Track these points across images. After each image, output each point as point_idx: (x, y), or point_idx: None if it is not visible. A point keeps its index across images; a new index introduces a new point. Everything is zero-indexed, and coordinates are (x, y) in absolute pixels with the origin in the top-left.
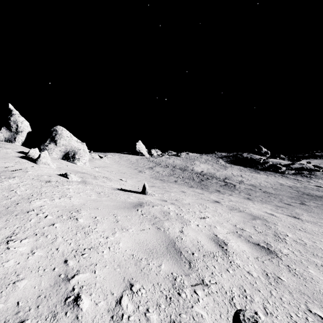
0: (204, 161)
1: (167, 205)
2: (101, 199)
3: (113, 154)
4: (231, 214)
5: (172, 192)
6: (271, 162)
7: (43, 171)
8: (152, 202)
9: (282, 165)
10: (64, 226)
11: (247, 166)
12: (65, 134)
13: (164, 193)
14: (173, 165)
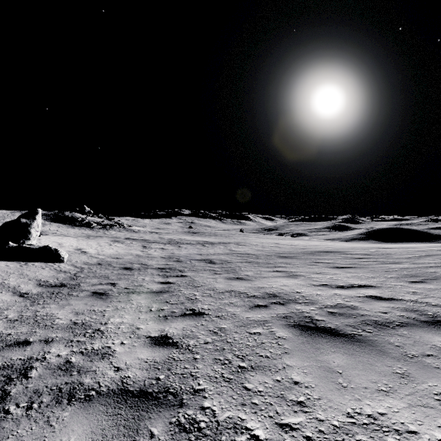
0: None
1: None
2: None
3: None
4: None
5: None
6: (88, 220)
7: None
8: None
9: (96, 222)
10: None
11: (66, 224)
12: None
13: None
14: None
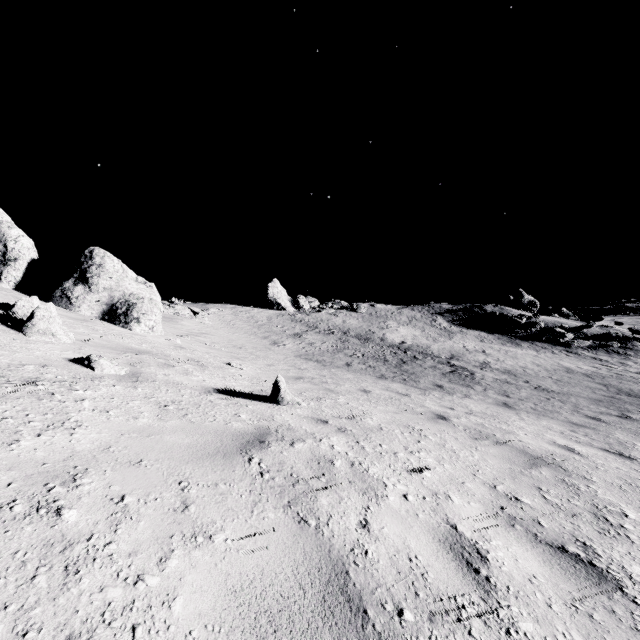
0: (407, 321)
1: (327, 437)
2: (164, 424)
3: (220, 306)
4: (478, 452)
5: (341, 393)
6: (544, 323)
7: (31, 352)
8: (291, 427)
9: (567, 330)
10: (2, 546)
11: (493, 332)
12: (111, 265)
13: (323, 396)
14: (344, 329)
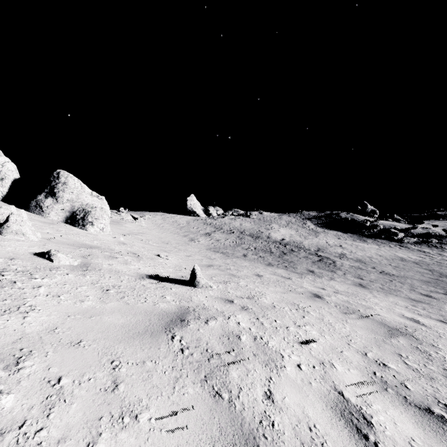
0: (285, 224)
1: (234, 315)
2: (104, 306)
3: (153, 213)
4: (349, 325)
5: (242, 277)
6: (382, 226)
7: (3, 248)
8: (205, 306)
9: (399, 230)
10: None
11: (347, 232)
12: (72, 183)
13: (228, 280)
14: (241, 229)
